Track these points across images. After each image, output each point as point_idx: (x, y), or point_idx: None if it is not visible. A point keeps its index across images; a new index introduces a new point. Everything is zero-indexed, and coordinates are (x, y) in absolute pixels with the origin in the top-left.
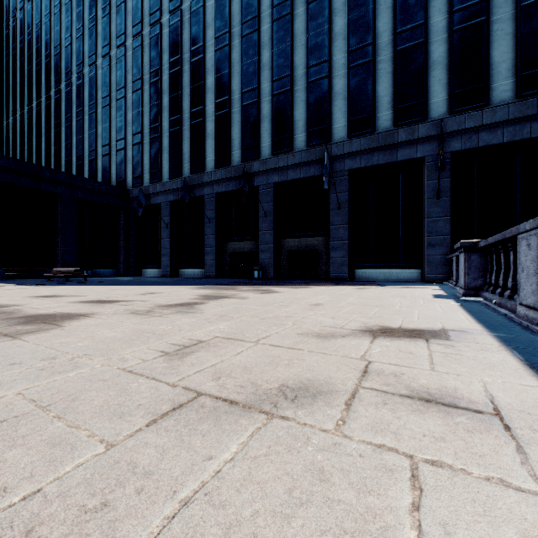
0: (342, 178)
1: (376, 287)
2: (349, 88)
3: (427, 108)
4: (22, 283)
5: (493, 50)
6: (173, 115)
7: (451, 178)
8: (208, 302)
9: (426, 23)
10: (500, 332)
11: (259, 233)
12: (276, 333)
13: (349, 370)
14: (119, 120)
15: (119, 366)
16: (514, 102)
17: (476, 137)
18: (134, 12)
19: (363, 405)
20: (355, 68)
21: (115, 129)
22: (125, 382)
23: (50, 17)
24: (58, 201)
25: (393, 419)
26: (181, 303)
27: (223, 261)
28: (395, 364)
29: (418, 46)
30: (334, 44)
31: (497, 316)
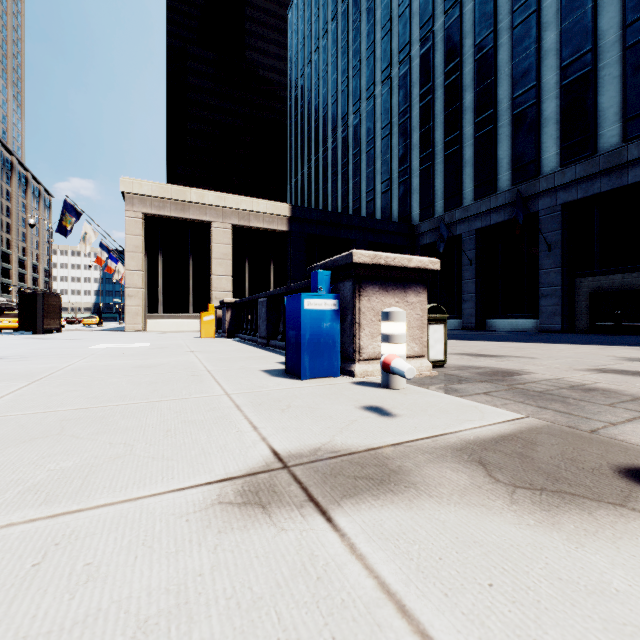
0: None
1: None
2: None
3: None
4: None
5: None
6: (481, 113)
7: None
8: None
9: None
10: None
11: None
12: None
13: None
14: (402, 146)
15: None
16: None
17: None
18: (422, 9)
19: None
20: None
21: (397, 158)
22: None
23: (327, 69)
24: (351, 248)
25: None
26: None
27: (572, 306)
28: None
29: None
30: None
31: None
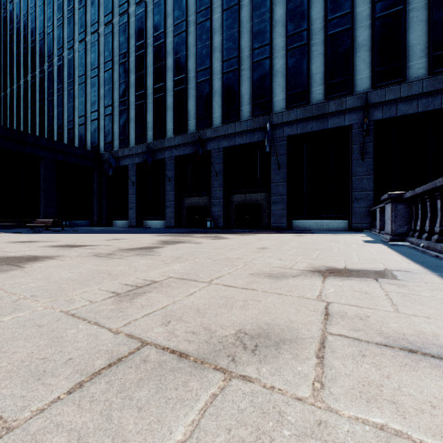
0: (281, 143)
1: (311, 234)
2: (287, 67)
3: (353, 83)
4: (7, 232)
5: (409, 34)
6: (139, 91)
7: (374, 143)
8: (165, 246)
9: (352, 12)
10: (442, 272)
11: (211, 189)
12: (228, 273)
13: (309, 312)
14: (93, 95)
15: (63, 308)
16: (427, 78)
17: (395, 108)
18: (106, 4)
19: (338, 358)
20: (292, 50)
21: (90, 102)
22: (63, 327)
23: (35, 8)
24: (40, 162)
25: (382, 378)
26: (141, 247)
27: (180, 213)
28: (355, 305)
29: (345, 31)
30: (275, 29)
31: (429, 257)
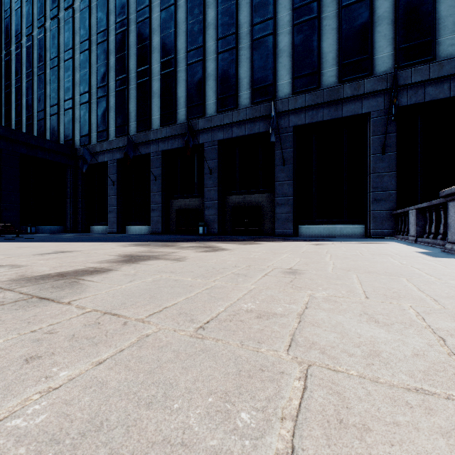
0: (287, 135)
1: (330, 242)
2: (294, 45)
3: (372, 63)
4: None
5: (439, 4)
6: (120, 75)
7: (397, 133)
8: (118, 267)
9: None
10: None
11: (204, 189)
12: None
13: None
14: (67, 80)
15: None
16: None
17: (422, 92)
18: None
19: None
20: (299, 25)
21: (63, 89)
22: None
23: None
24: None
25: None
26: (68, 272)
27: (169, 217)
28: None
29: (363, 1)
30: (279, 1)
31: None
